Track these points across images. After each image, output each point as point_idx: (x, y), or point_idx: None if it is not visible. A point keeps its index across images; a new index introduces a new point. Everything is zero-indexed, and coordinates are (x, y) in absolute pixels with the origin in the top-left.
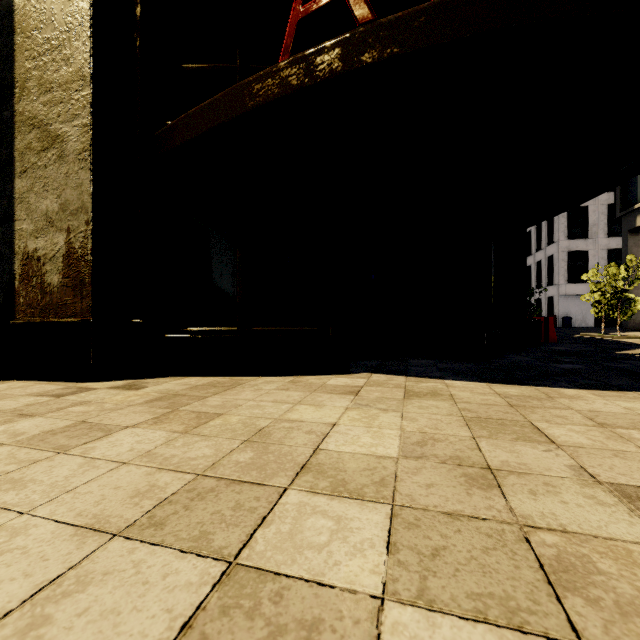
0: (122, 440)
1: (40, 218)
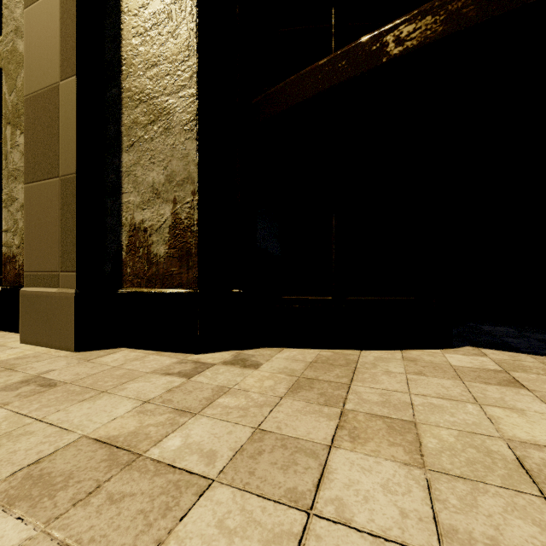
0: (358, 482)
1: (146, 190)
